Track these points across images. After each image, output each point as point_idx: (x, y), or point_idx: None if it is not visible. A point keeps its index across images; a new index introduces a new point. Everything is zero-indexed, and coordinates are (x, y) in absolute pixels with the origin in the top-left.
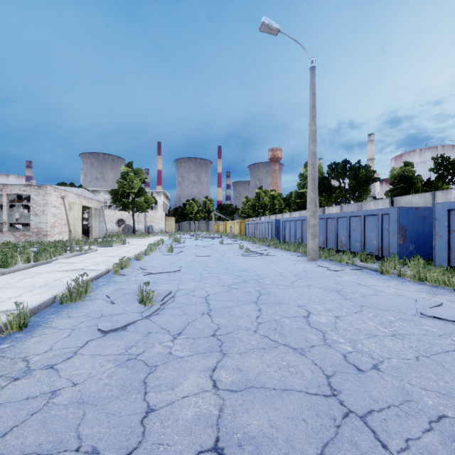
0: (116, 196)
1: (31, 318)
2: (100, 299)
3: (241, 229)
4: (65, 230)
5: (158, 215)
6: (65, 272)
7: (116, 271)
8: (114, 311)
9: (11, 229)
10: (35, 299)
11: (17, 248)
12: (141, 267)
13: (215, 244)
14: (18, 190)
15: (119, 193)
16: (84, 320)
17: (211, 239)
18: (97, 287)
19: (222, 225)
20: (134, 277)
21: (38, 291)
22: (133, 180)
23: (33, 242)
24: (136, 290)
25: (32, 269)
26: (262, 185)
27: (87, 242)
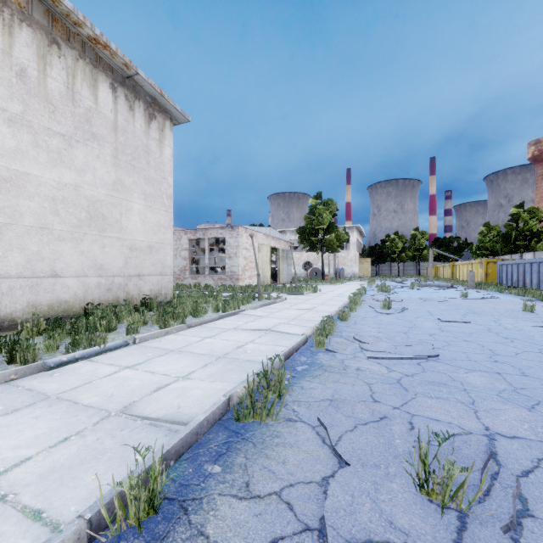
0: (303, 235)
1: (181, 460)
2: (305, 424)
3: (487, 274)
4: (255, 274)
5: (350, 255)
6: (251, 332)
7: (320, 343)
8: (357, 521)
9: (213, 272)
10: (201, 395)
11: (212, 292)
12: (355, 337)
13: (454, 299)
14: (216, 233)
15: (306, 230)
16: (278, 536)
17: (435, 288)
18: (295, 377)
19: (445, 267)
20: (352, 360)
21: (214, 368)
22: (322, 214)
23: (226, 286)
24: (378, 413)
25: (218, 322)
26: (524, 201)
27: (275, 288)
